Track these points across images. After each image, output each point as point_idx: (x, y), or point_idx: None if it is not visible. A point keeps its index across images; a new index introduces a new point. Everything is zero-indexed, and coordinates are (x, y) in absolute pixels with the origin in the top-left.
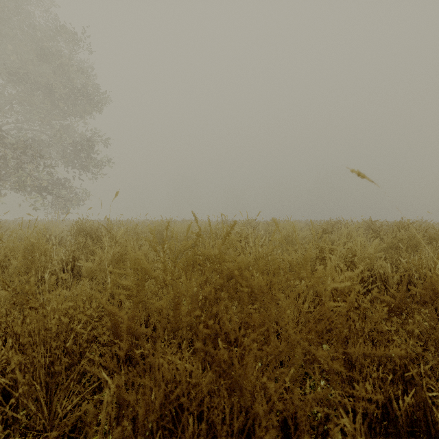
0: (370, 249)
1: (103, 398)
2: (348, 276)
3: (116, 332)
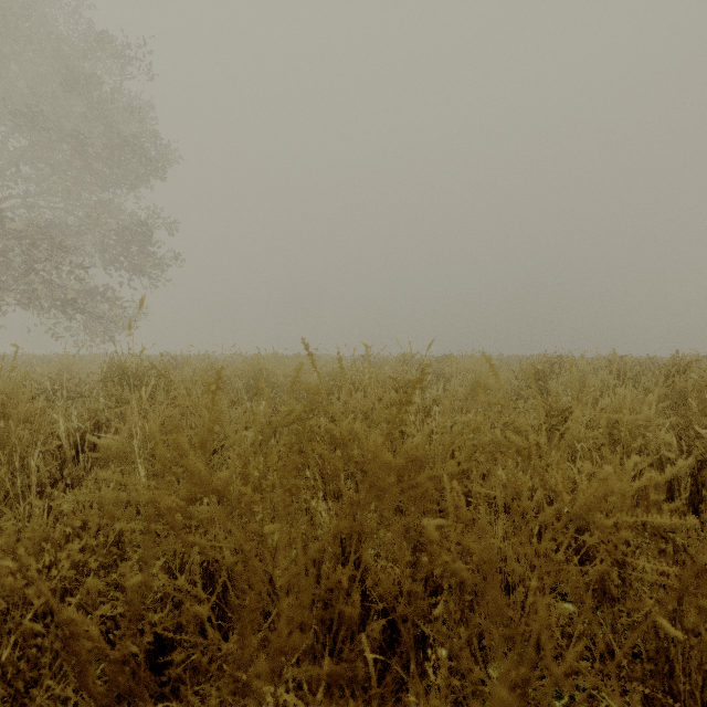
0: (646, 411)
1: None
2: (651, 482)
3: (79, 676)
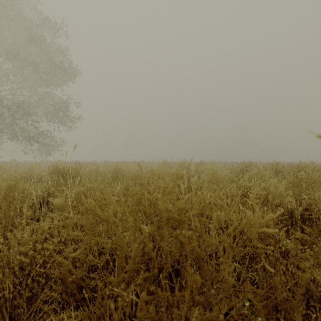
0: (280, 188)
1: (63, 319)
2: (271, 217)
3: (64, 281)
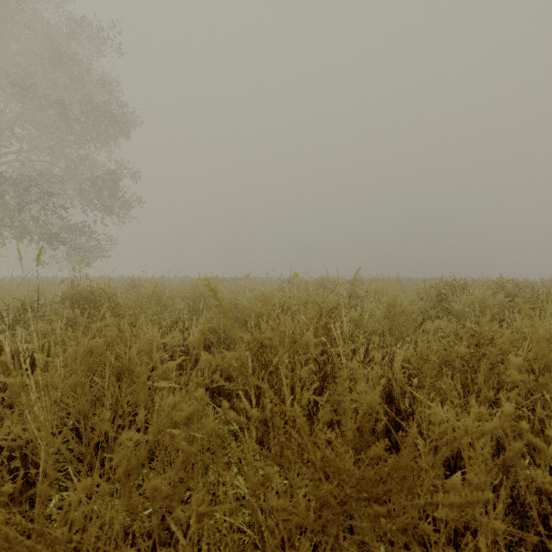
0: None
1: None
2: None
3: None
